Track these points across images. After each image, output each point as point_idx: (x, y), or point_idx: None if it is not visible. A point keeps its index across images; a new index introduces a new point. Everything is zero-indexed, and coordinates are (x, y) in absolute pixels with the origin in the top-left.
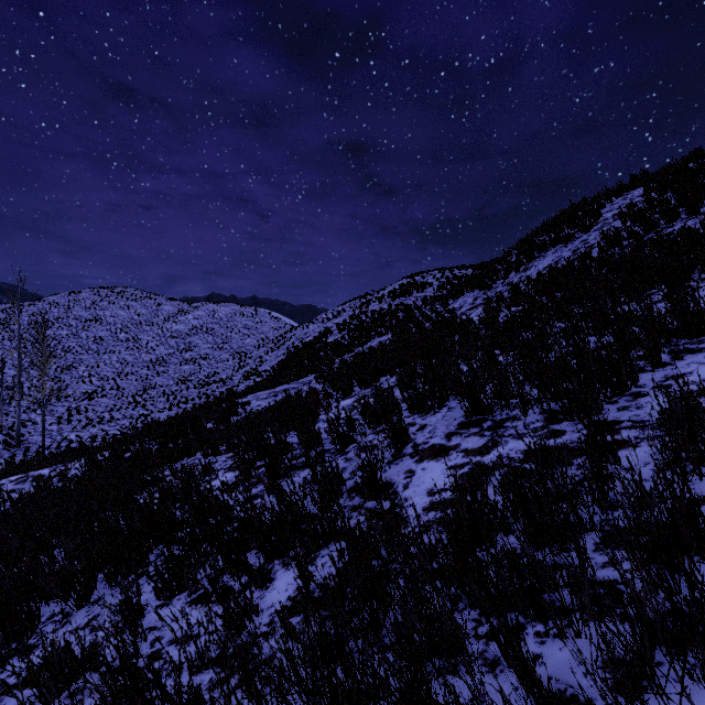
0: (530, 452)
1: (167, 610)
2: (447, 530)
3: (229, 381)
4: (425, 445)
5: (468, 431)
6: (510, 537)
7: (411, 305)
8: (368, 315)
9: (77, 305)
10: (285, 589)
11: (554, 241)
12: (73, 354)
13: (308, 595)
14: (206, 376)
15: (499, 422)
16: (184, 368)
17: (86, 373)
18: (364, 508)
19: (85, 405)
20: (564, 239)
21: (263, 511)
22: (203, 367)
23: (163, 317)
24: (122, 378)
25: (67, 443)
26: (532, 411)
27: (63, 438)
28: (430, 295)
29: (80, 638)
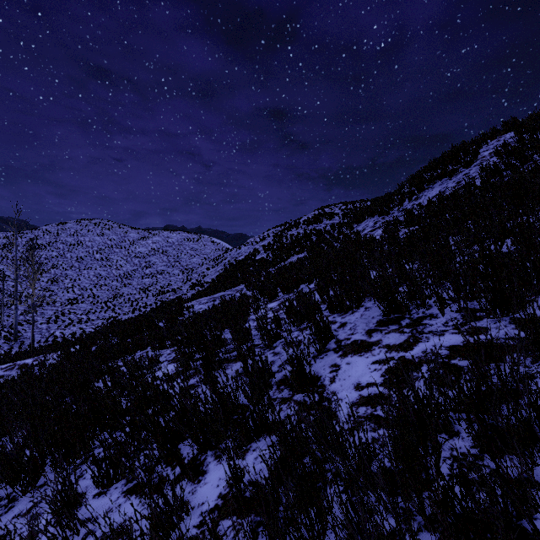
0: (471, 348)
1: (104, 500)
2: (388, 432)
3: (179, 291)
4: (347, 341)
5: (388, 328)
6: (455, 439)
7: (322, 230)
8: (288, 238)
9: (64, 233)
10: (217, 485)
11: (440, 175)
12: (60, 270)
13: (240, 495)
14: (161, 287)
15: (417, 320)
16: (145, 281)
17: (70, 285)
18: (292, 400)
19: (68, 309)
20: (449, 173)
21: (197, 403)
22: (159, 280)
23: (129, 242)
24: (97, 288)
25: (53, 338)
26: (448, 309)
27: (50, 335)
28: (336, 222)
29: (10, 534)
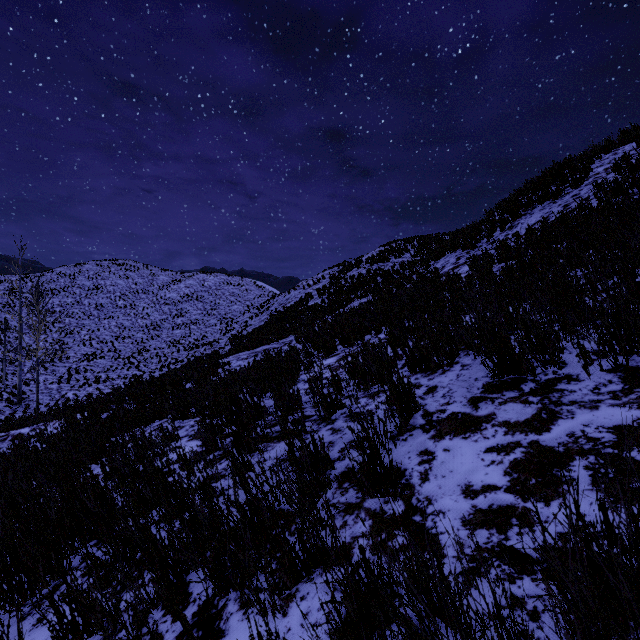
0: None
1: None
2: (559, 605)
3: (216, 344)
4: (442, 414)
5: (502, 395)
6: None
7: (389, 270)
8: (347, 280)
9: (81, 275)
10: None
11: (541, 198)
12: (76, 319)
13: None
14: (196, 339)
15: (546, 383)
16: (176, 332)
17: (87, 337)
18: (363, 509)
19: (84, 366)
20: (553, 195)
21: (216, 511)
22: (193, 331)
23: (158, 286)
24: (120, 341)
25: (65, 401)
26: (594, 368)
27: (61, 397)
28: (407, 260)
29: None
